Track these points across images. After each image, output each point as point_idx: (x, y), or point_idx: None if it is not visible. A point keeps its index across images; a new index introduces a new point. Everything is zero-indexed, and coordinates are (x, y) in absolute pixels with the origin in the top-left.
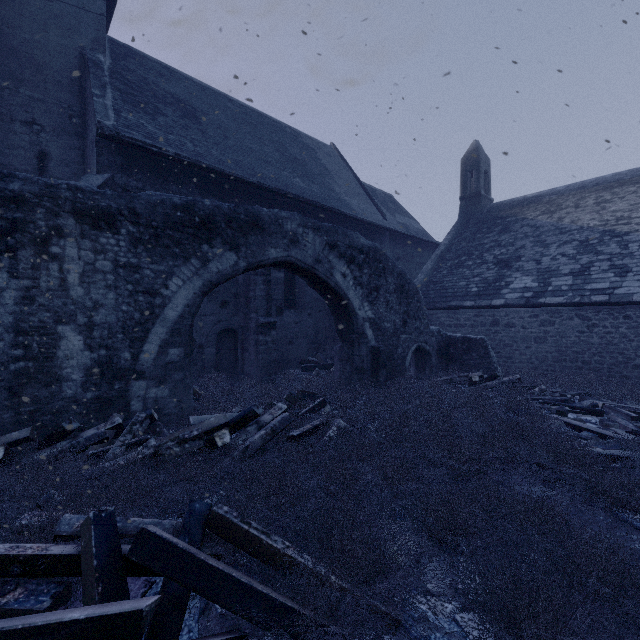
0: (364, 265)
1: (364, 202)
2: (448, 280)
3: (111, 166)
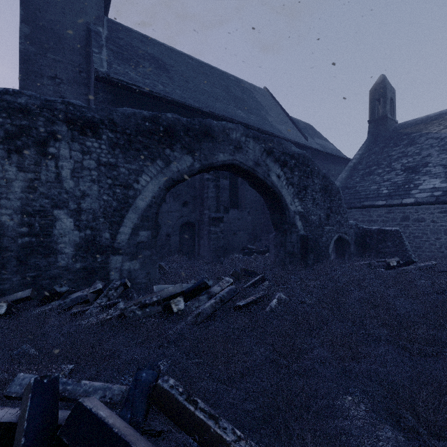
0: (295, 168)
1: (290, 128)
2: (361, 185)
3: (104, 102)
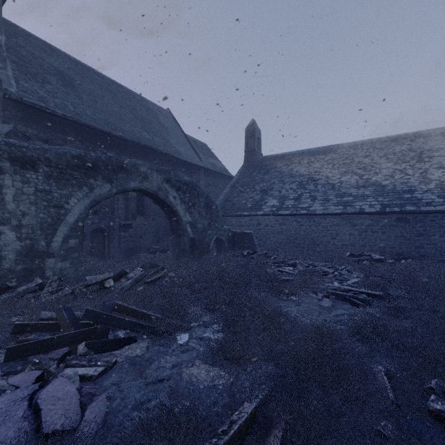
0: (186, 192)
1: (188, 149)
2: (236, 199)
3: (14, 118)
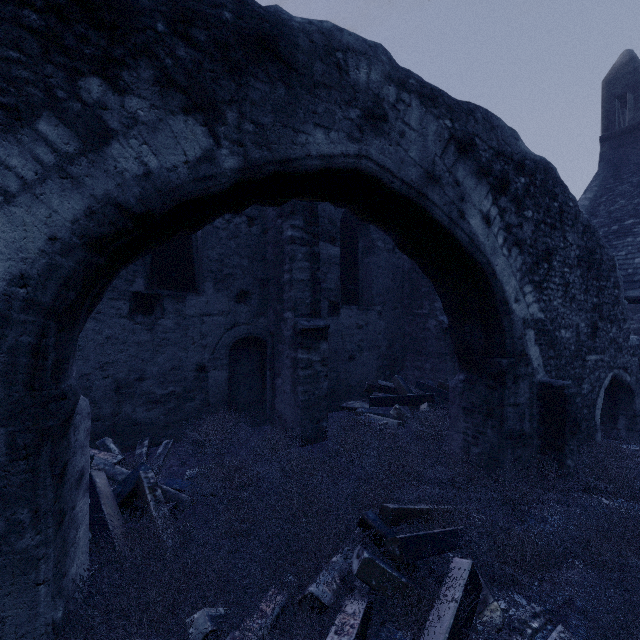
0: (525, 200)
1: None
2: None
3: None
